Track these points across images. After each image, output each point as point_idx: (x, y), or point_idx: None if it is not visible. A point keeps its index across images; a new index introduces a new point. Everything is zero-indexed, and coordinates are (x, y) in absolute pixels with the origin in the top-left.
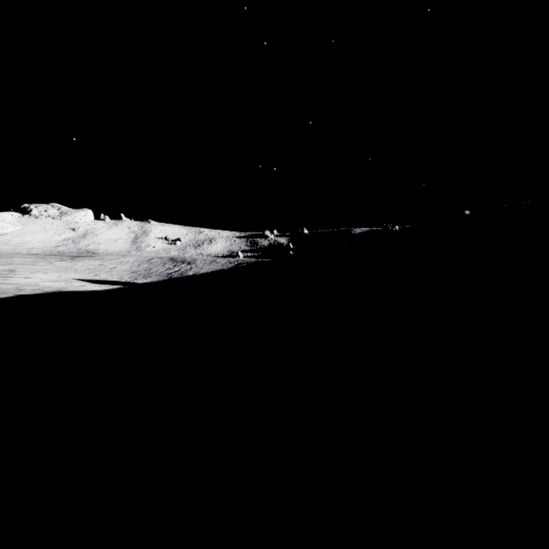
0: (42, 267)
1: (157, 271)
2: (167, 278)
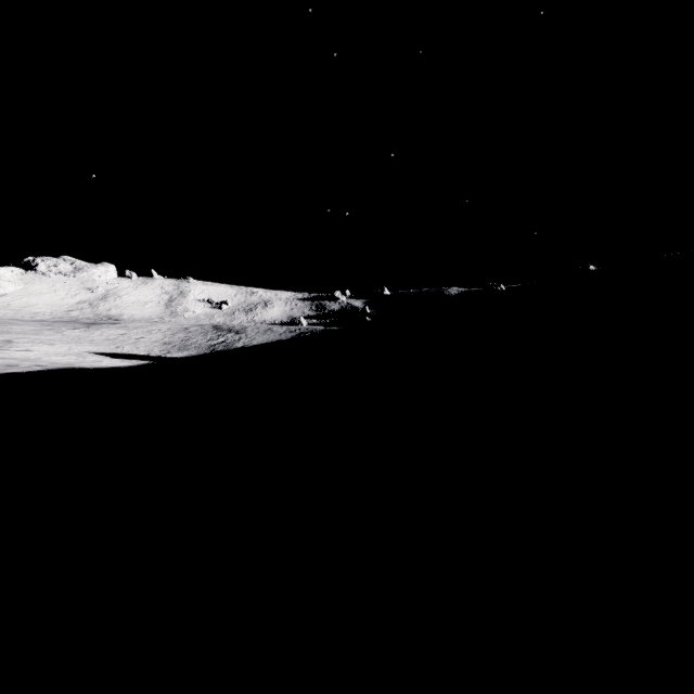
0: (48, 337)
1: (196, 342)
2: (209, 351)
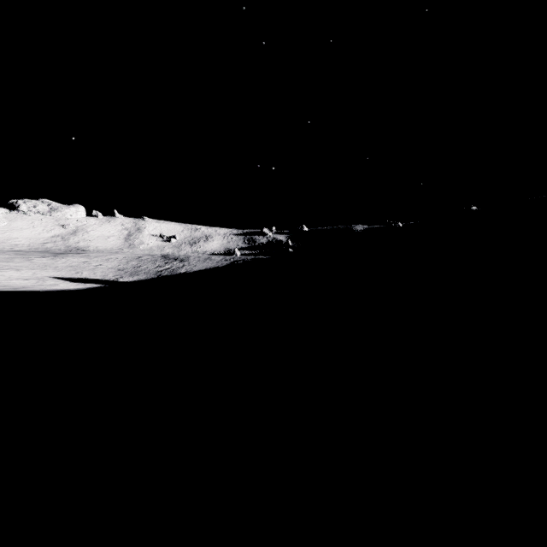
0: (17, 264)
1: (146, 269)
2: (156, 276)
